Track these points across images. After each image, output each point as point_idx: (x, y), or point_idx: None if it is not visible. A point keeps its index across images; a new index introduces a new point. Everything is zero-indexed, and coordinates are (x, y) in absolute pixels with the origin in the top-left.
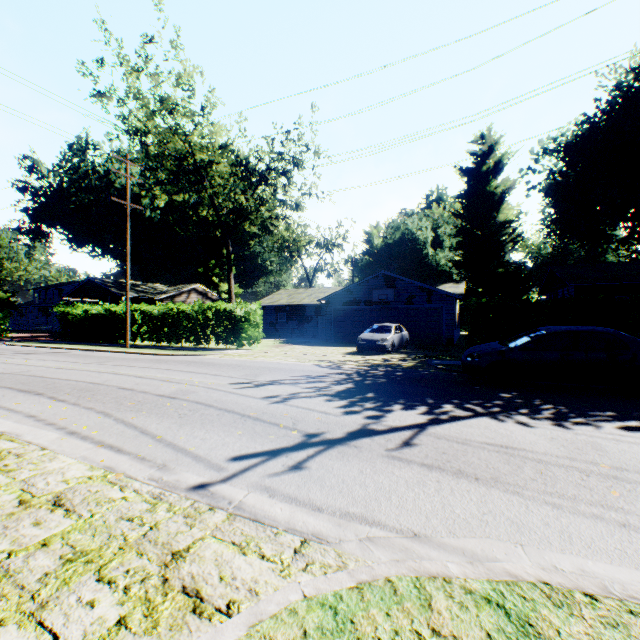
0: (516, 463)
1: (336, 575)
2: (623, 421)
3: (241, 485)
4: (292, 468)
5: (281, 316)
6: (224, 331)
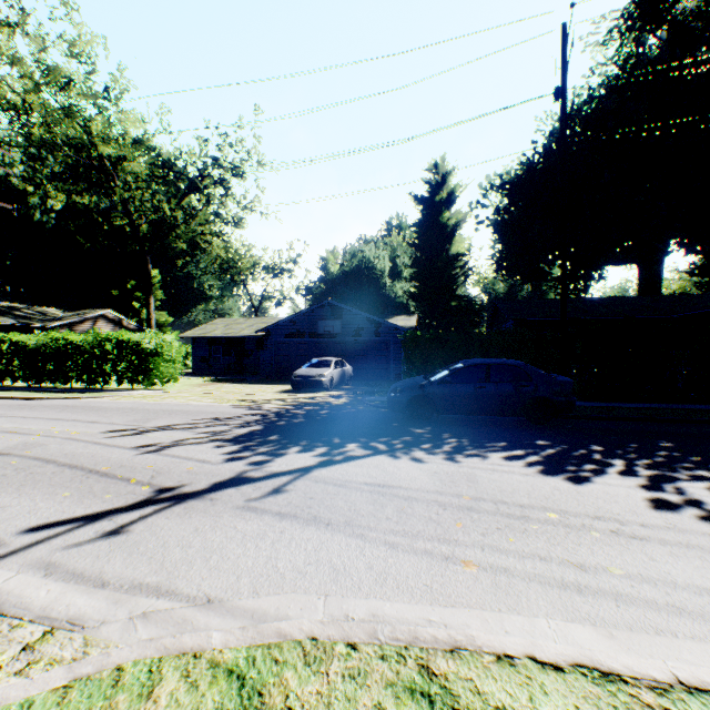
0: (383, 502)
1: (48, 674)
2: (510, 451)
3: (13, 565)
4: (107, 534)
5: (217, 350)
6: (129, 367)
